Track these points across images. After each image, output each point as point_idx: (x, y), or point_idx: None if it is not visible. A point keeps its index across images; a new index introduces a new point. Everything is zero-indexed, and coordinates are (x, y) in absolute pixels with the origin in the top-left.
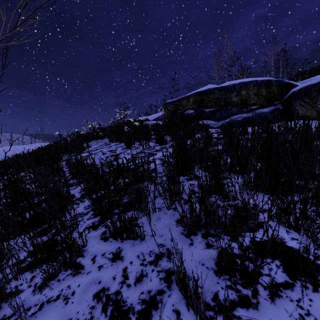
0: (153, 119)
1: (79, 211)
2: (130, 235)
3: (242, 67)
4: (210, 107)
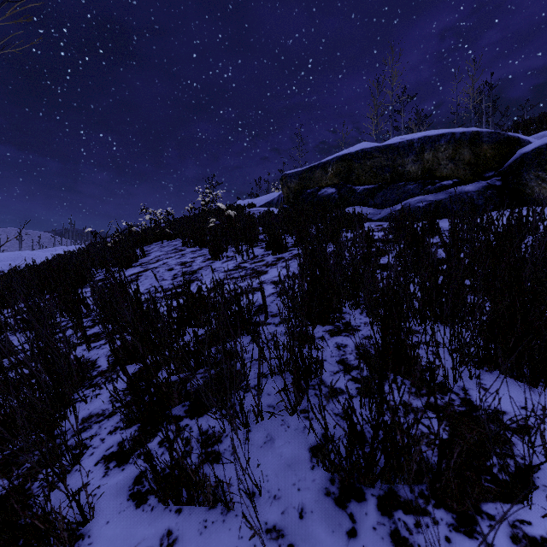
0: (262, 204)
1: (98, 408)
2: (197, 496)
3: (418, 113)
4: (365, 182)
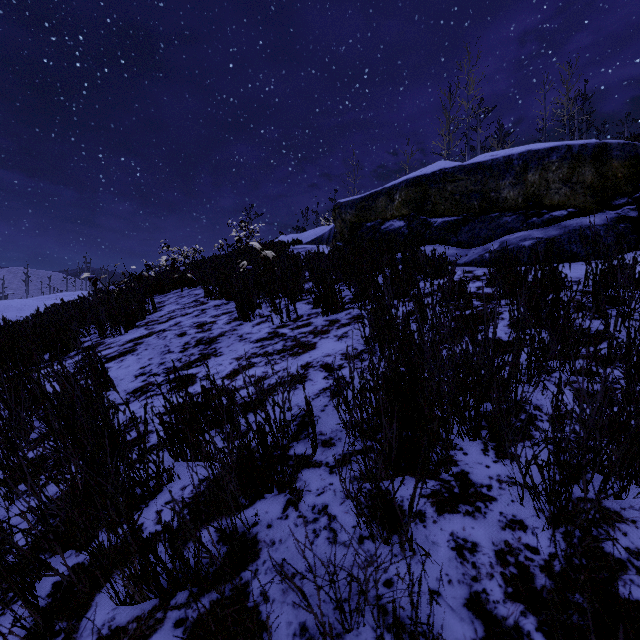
0: (309, 240)
1: None
2: None
3: (501, 128)
4: (444, 213)
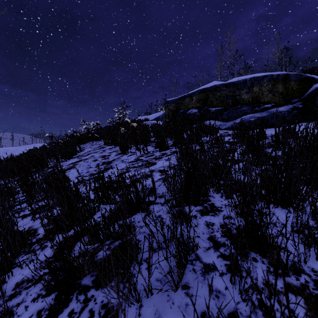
0: (153, 118)
1: (29, 273)
2: None
3: (246, 64)
4: (216, 105)
